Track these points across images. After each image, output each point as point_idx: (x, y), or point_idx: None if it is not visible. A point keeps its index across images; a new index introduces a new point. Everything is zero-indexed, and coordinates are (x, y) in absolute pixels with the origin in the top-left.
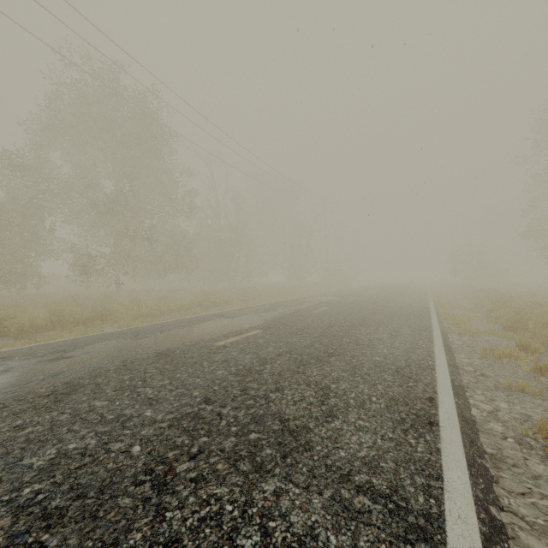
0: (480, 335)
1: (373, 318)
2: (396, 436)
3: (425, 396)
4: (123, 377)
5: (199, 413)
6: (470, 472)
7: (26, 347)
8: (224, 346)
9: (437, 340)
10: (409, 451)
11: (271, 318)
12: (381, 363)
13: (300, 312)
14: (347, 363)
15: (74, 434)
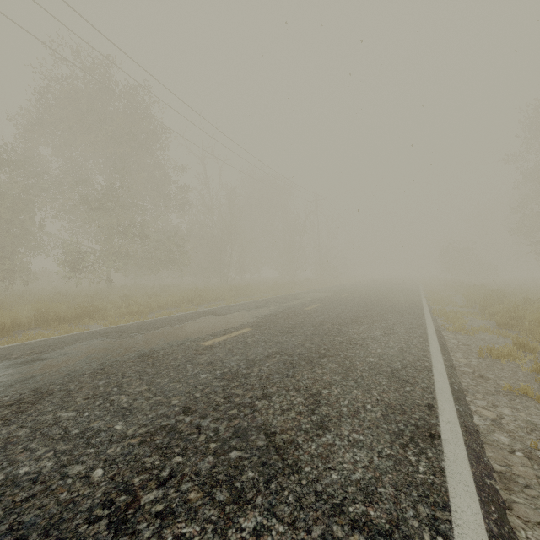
0: (475, 332)
1: (366, 315)
2: (394, 452)
3: (424, 402)
4: (98, 382)
5: (176, 425)
6: (480, 498)
7: (3, 347)
8: (211, 346)
9: (433, 338)
10: (410, 472)
11: (261, 315)
12: (375, 365)
13: (292, 309)
14: (339, 365)
15: (29, 454)
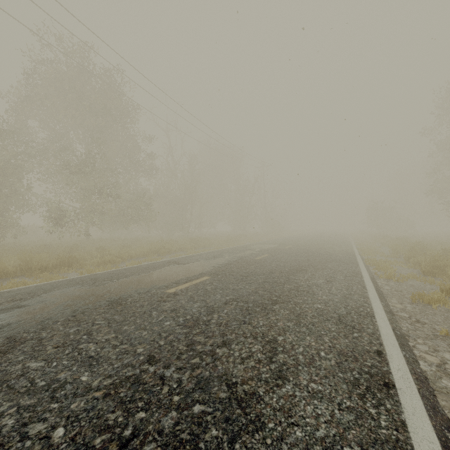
0: (405, 279)
1: (309, 264)
2: (353, 404)
3: (373, 348)
4: (69, 330)
5: (140, 376)
6: None
7: None
8: (174, 293)
9: (369, 285)
10: (373, 427)
11: (218, 264)
12: (323, 311)
13: (245, 258)
14: (291, 311)
15: None
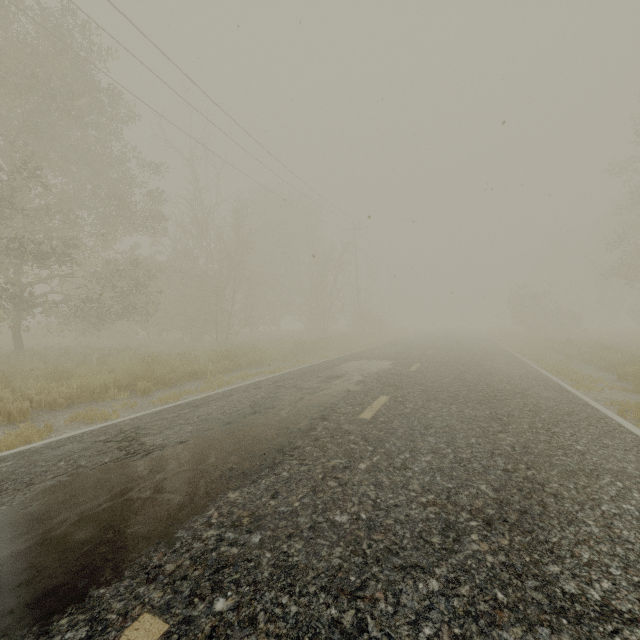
0: None
1: (519, 441)
2: None
3: None
4: None
5: None
6: None
7: None
8: None
9: None
10: None
11: (252, 456)
12: None
13: (333, 417)
14: None
15: None
